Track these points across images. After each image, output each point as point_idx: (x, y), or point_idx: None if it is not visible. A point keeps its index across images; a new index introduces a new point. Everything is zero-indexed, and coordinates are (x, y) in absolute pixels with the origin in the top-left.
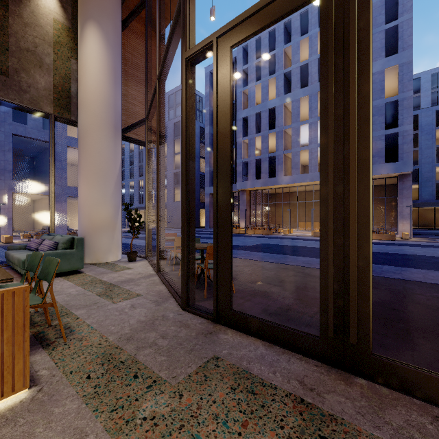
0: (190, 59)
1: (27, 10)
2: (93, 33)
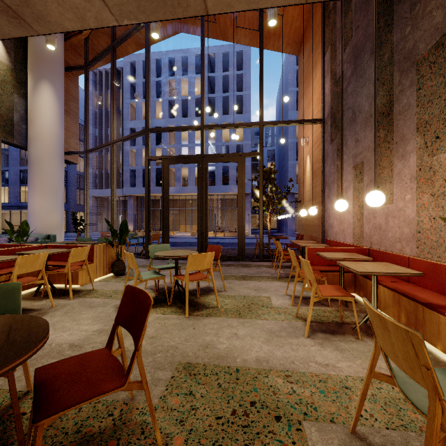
0: (150, 159)
1: None
2: (48, 89)
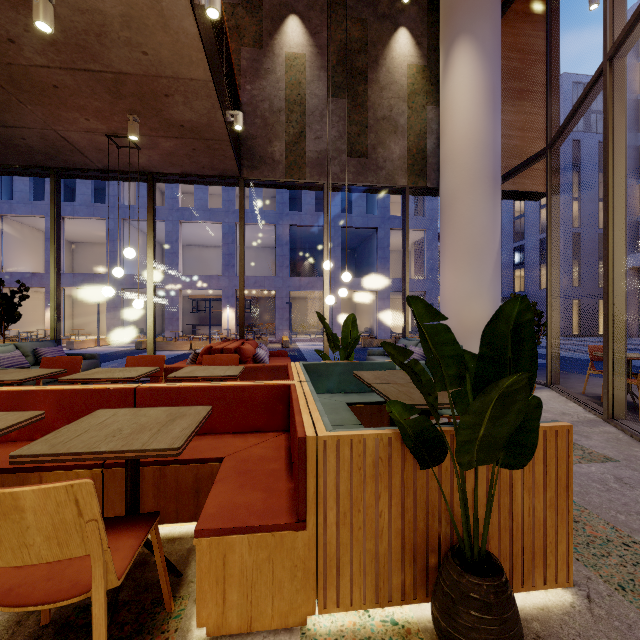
0: None
1: (382, 71)
2: (463, 52)
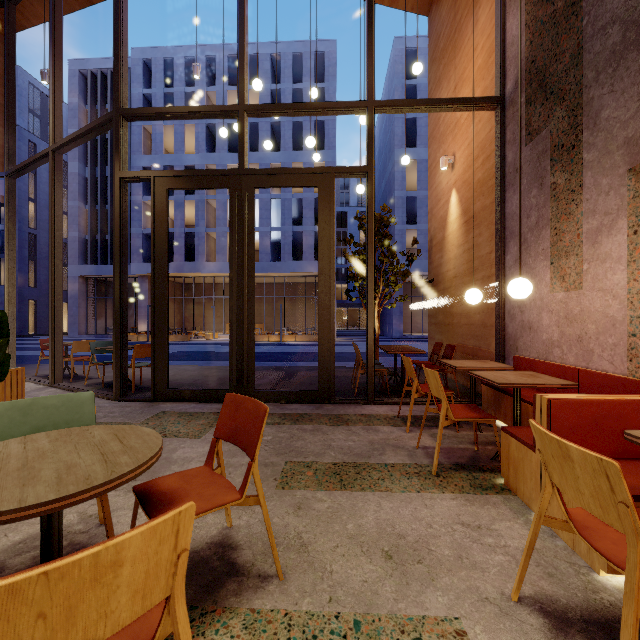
0: (124, 179)
1: None
2: None
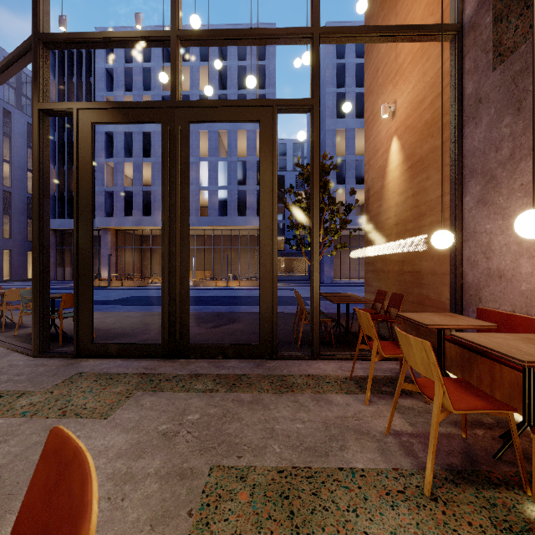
0: (44, 111)
1: None
2: None
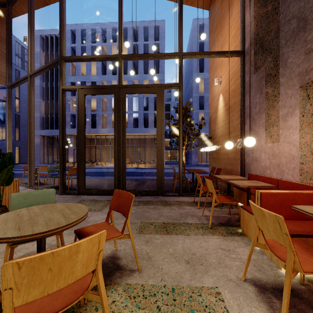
0: (64, 89)
1: None
2: None
